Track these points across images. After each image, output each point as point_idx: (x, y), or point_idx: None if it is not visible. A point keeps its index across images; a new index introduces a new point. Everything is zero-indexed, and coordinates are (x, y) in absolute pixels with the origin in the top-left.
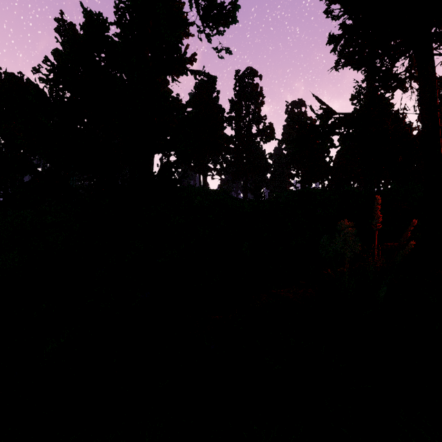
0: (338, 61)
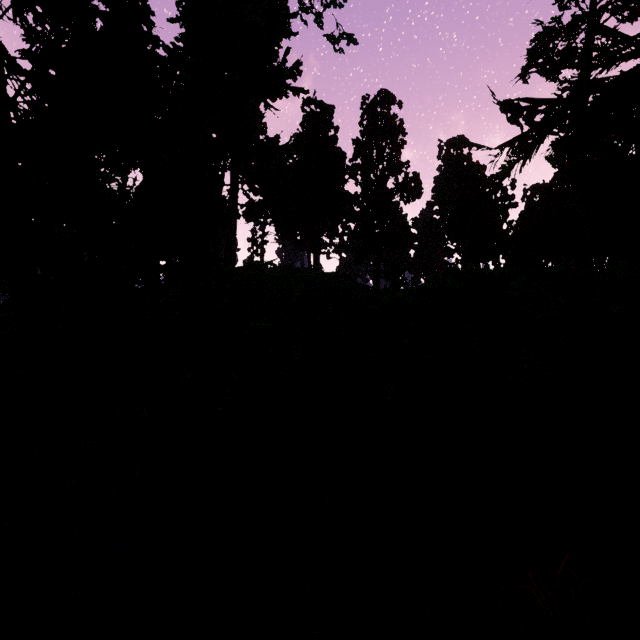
0: (527, 66)
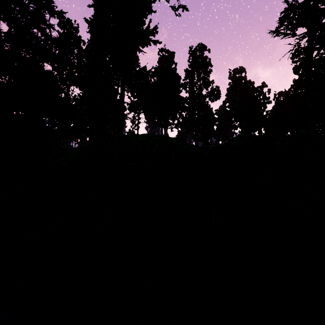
0: (278, 26)
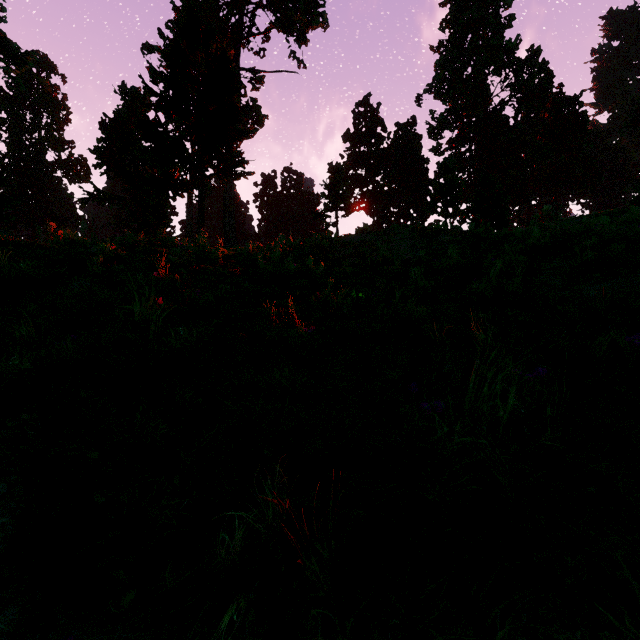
0: (166, 123)
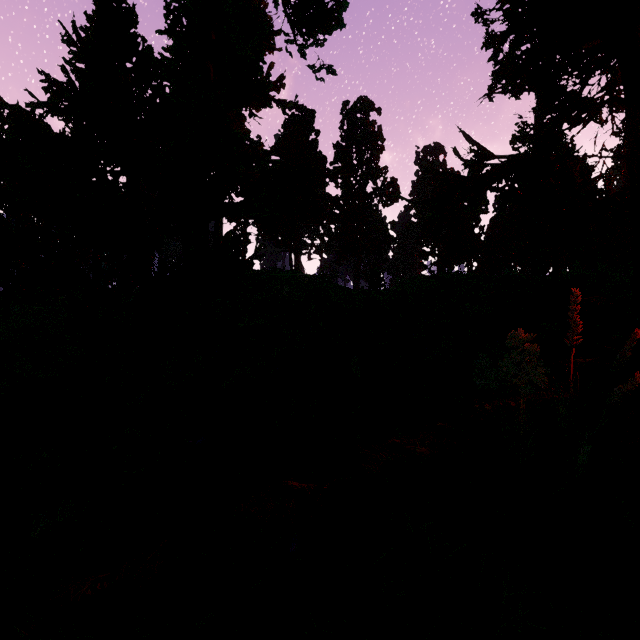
0: (492, 86)
